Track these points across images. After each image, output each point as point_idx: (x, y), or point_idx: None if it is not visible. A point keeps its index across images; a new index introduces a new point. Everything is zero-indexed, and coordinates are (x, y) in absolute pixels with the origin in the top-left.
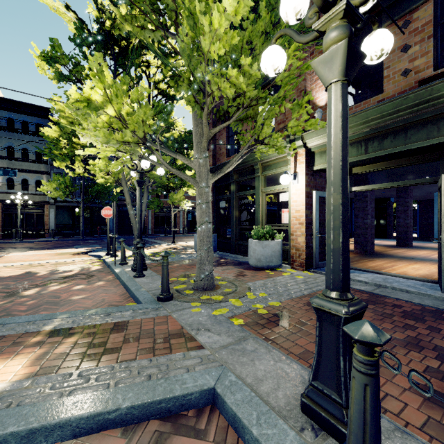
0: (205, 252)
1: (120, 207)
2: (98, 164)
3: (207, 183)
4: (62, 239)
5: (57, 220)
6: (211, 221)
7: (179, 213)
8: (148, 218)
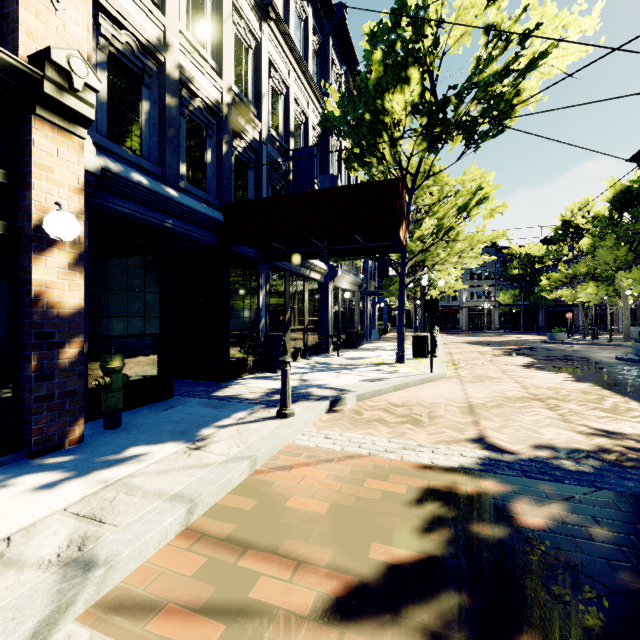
0: (626, 330)
1: (548, 307)
2: (567, 294)
3: (627, 308)
4: (511, 332)
5: (499, 319)
6: (629, 320)
7: (616, 310)
8: (578, 316)
